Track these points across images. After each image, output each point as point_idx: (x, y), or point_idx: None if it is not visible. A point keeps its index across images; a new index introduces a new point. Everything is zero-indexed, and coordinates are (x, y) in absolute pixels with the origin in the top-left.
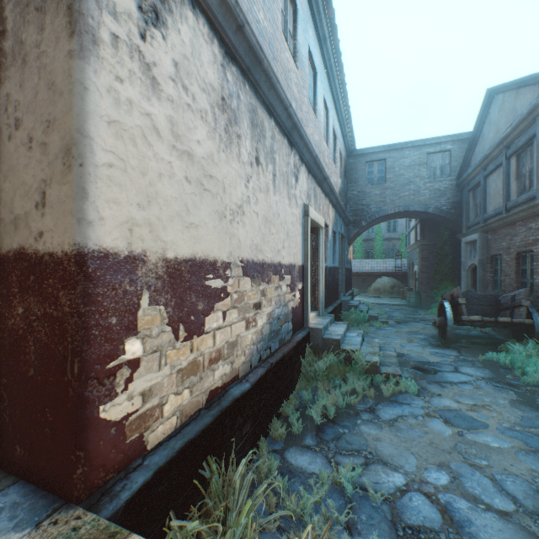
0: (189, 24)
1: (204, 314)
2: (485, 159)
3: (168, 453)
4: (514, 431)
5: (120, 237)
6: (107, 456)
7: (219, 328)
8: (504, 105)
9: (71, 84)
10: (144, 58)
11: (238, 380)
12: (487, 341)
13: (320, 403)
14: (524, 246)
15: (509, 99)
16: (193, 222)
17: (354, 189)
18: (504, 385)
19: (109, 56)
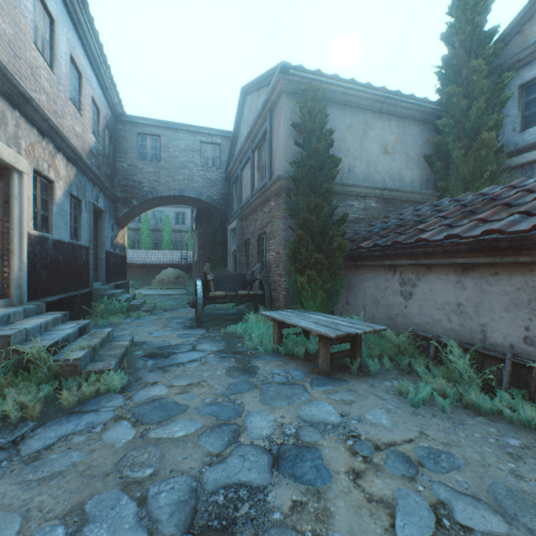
0: None
1: None
2: (241, 153)
3: None
4: (214, 405)
5: None
6: None
7: None
8: (252, 105)
9: None
10: None
11: None
12: (237, 317)
13: None
14: (262, 228)
15: (254, 100)
16: None
17: (125, 161)
18: (231, 354)
19: None
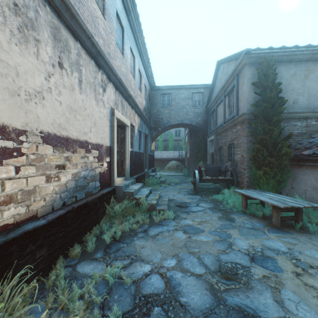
0: None
1: None
2: (216, 97)
3: None
4: (216, 232)
5: None
6: None
7: (10, 178)
8: (223, 70)
9: None
10: None
11: (36, 218)
12: (216, 190)
13: (112, 231)
14: (231, 141)
15: (225, 67)
16: None
17: (155, 109)
18: (218, 210)
19: None
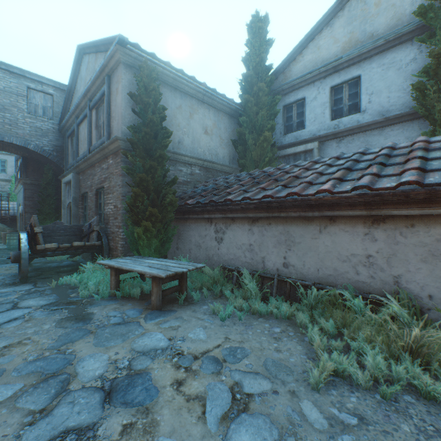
0: None
1: None
2: (78, 108)
3: None
4: (40, 361)
5: None
6: None
7: None
8: (90, 65)
9: None
10: None
11: None
12: (73, 268)
13: None
14: (100, 183)
15: (92, 61)
16: None
17: None
18: (63, 305)
19: None
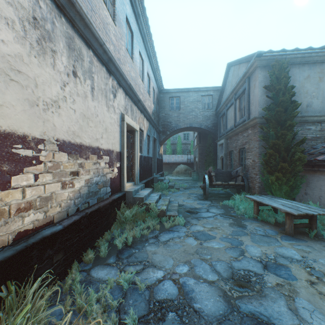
0: None
1: (10, 174)
2: (227, 100)
3: None
4: (227, 238)
5: None
6: None
7: (30, 185)
8: (234, 72)
9: None
10: None
11: (53, 224)
12: (226, 195)
13: (123, 236)
14: (242, 145)
15: (236, 69)
16: None
17: (163, 112)
18: (229, 216)
19: None
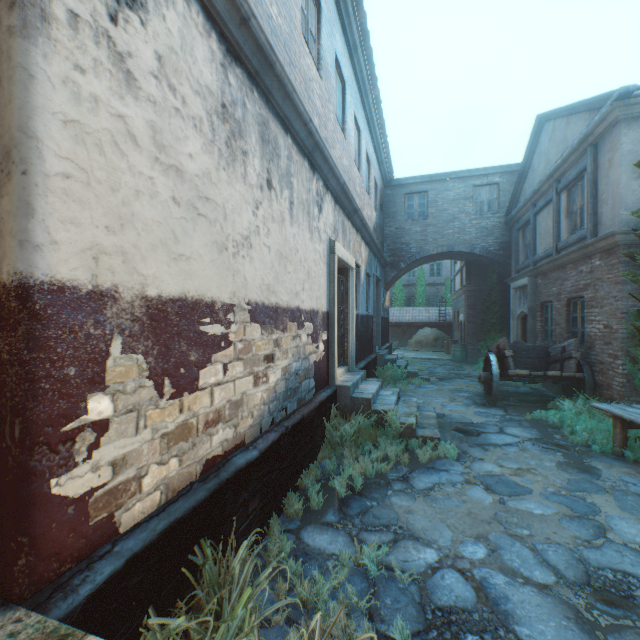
0: (178, 10)
1: (198, 366)
2: (535, 194)
3: (146, 536)
4: (560, 496)
5: (82, 267)
6: (62, 542)
7: (218, 383)
8: (554, 134)
9: (10, 69)
10: (115, 46)
11: (244, 447)
12: (536, 398)
13: (345, 473)
14: (575, 291)
15: (559, 128)
16: (183, 254)
17: (392, 226)
18: (552, 446)
19: (65, 39)
